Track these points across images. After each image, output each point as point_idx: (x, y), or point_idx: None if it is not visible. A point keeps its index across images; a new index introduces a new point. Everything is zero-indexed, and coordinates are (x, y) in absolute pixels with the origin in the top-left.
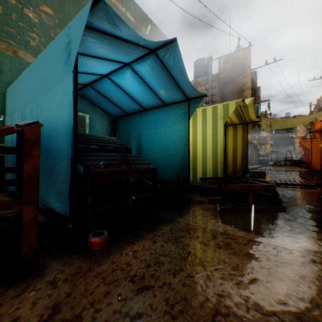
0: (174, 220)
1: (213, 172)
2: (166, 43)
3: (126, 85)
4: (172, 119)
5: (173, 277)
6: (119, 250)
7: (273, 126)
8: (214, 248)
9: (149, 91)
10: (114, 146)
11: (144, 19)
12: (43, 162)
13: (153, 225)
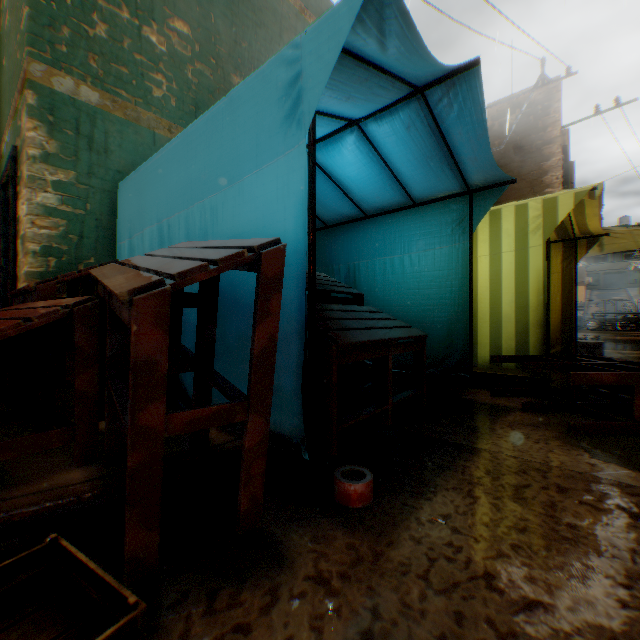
0: (476, 448)
1: (517, 344)
2: (453, 71)
3: (341, 166)
4: (430, 234)
5: (583, 586)
6: (410, 513)
7: (606, 245)
8: (624, 519)
9: (386, 178)
10: (338, 290)
11: None
12: (218, 324)
13: (440, 458)
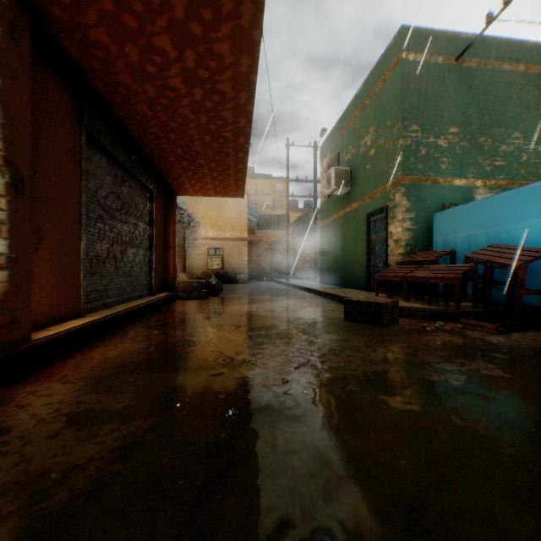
0: None
1: None
2: None
3: None
4: None
5: None
6: None
7: None
8: None
9: None
10: None
11: None
12: (508, 272)
13: None
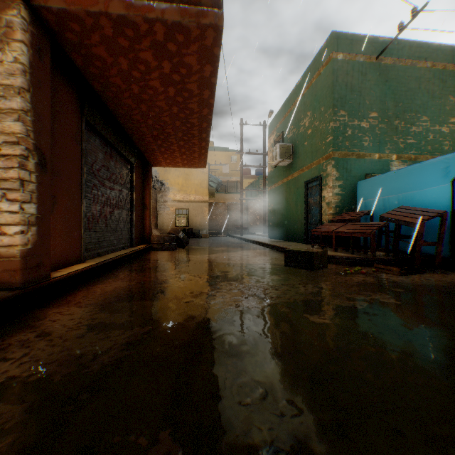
0: None
1: None
2: None
3: None
4: None
5: None
6: None
7: None
8: None
9: None
10: None
11: None
12: (413, 228)
13: None
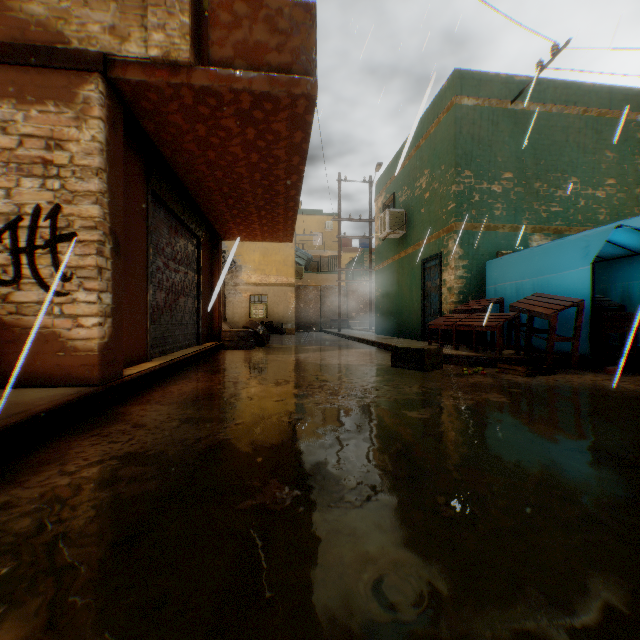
0: None
1: None
2: None
3: (612, 237)
4: None
5: None
6: (630, 376)
7: None
8: None
9: None
10: (606, 305)
11: (627, 97)
12: None
13: None
